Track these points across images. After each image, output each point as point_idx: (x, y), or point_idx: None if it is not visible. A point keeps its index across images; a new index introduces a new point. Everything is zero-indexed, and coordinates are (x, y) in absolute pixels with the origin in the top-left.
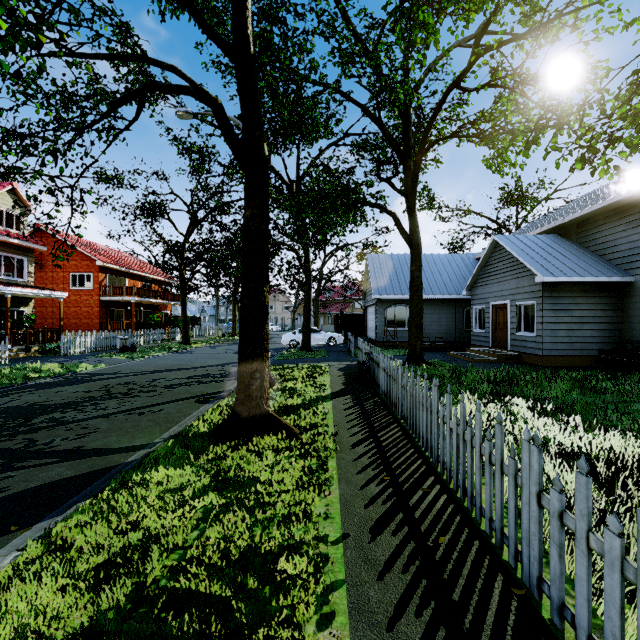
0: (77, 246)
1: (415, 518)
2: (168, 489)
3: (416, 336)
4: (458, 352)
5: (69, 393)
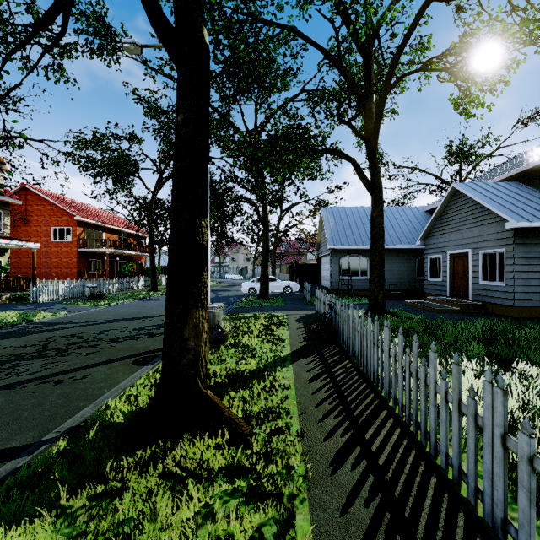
0: (57, 203)
1: None
2: None
3: (378, 285)
4: (415, 301)
5: None
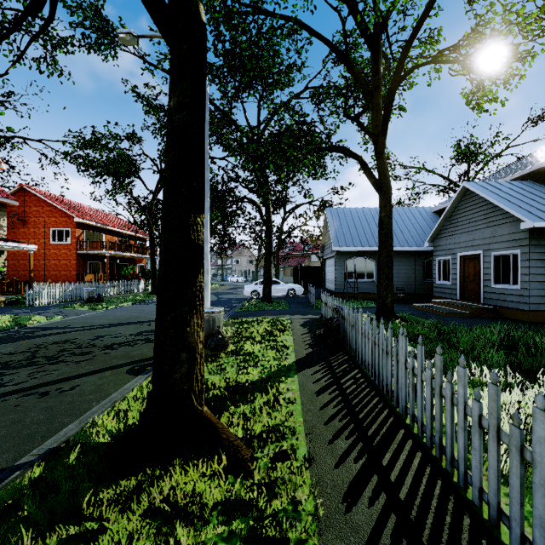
0: (56, 204)
1: None
2: None
3: (386, 289)
4: (423, 304)
5: None
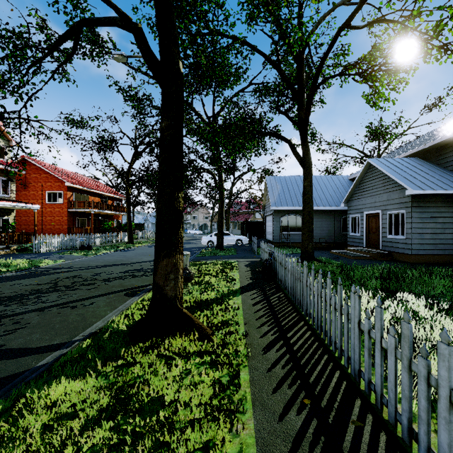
0: (51, 171)
1: None
2: (57, 416)
3: (308, 238)
4: (339, 251)
5: (22, 286)
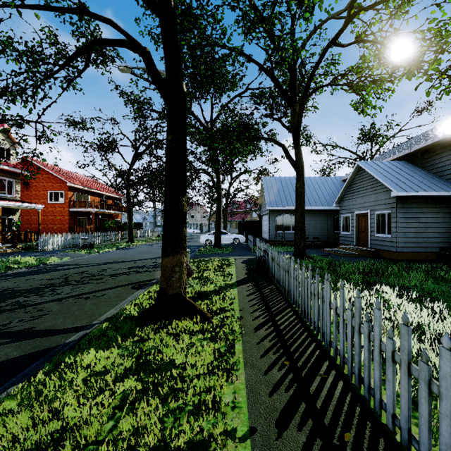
0: (53, 172)
1: (317, 409)
2: (93, 373)
3: (300, 237)
4: (330, 249)
5: (36, 280)
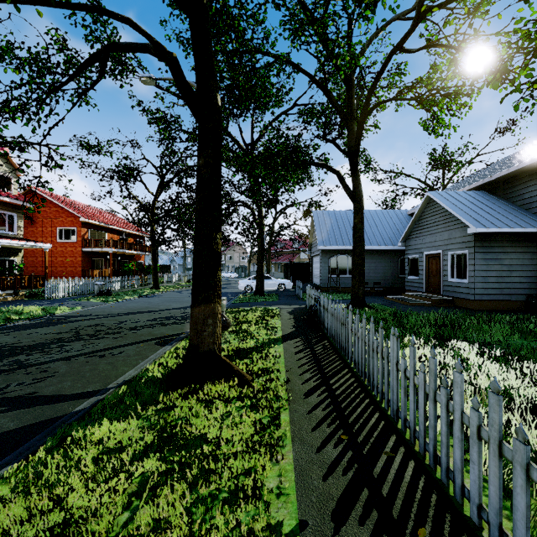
0: (63, 205)
1: (383, 496)
2: (106, 450)
3: (359, 282)
4: (395, 296)
5: (41, 335)
